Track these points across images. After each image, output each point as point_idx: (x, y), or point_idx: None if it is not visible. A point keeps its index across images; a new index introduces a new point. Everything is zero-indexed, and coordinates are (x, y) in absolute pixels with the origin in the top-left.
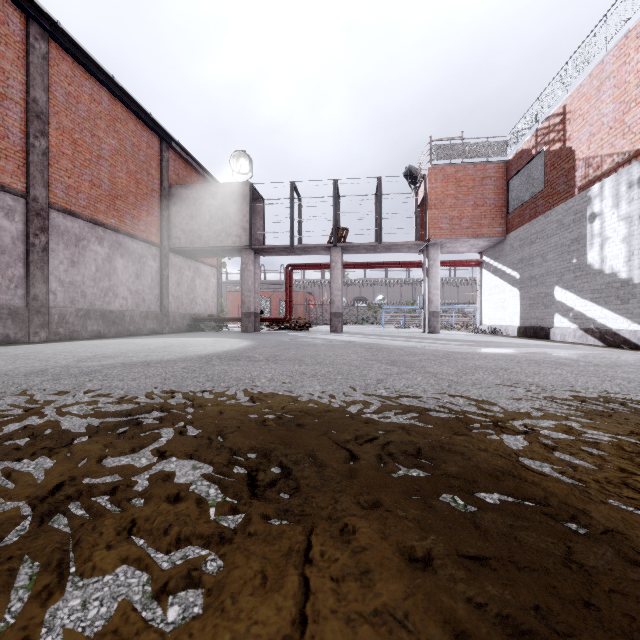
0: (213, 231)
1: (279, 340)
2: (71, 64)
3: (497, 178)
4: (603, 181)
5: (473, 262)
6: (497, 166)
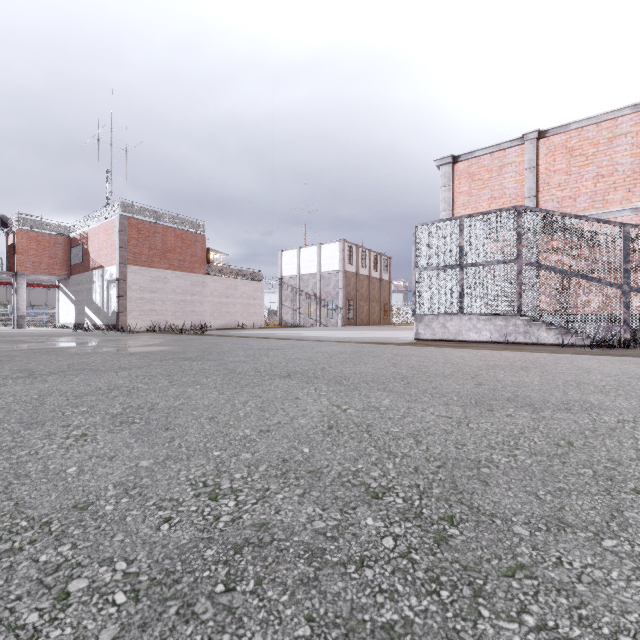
0: None
1: None
2: None
3: (65, 245)
4: (96, 270)
5: (53, 286)
6: (65, 238)
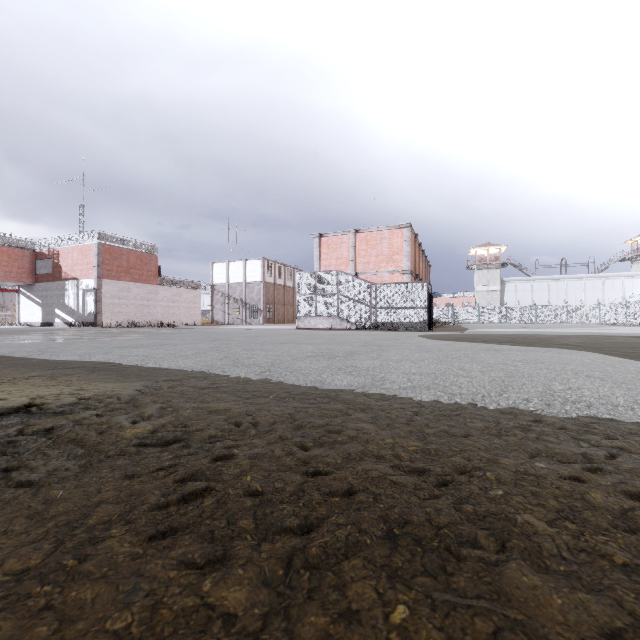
0: None
1: None
2: None
3: (31, 257)
4: (69, 281)
5: (15, 290)
6: (31, 252)
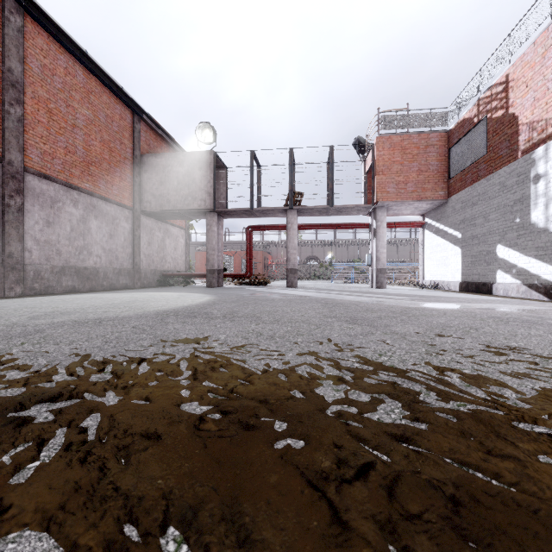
0: (180, 195)
1: (239, 295)
2: (46, 38)
3: (439, 146)
4: (548, 143)
5: (416, 223)
6: (439, 135)
